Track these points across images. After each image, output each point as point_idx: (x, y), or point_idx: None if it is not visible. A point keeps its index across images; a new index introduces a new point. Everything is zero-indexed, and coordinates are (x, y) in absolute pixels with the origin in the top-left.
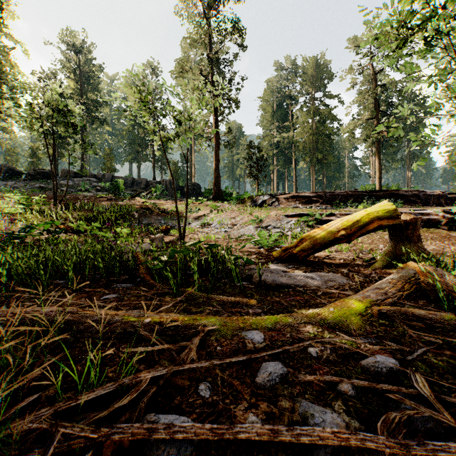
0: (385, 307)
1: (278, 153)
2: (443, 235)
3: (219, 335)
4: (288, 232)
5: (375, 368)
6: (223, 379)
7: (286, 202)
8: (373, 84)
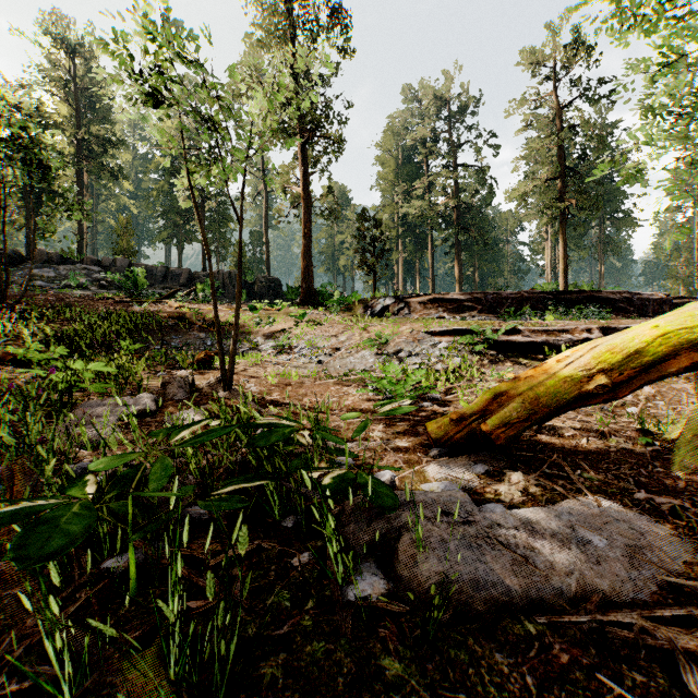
0: None
1: (405, 233)
2: None
3: None
4: (437, 365)
5: None
6: None
7: (422, 309)
8: (555, 125)
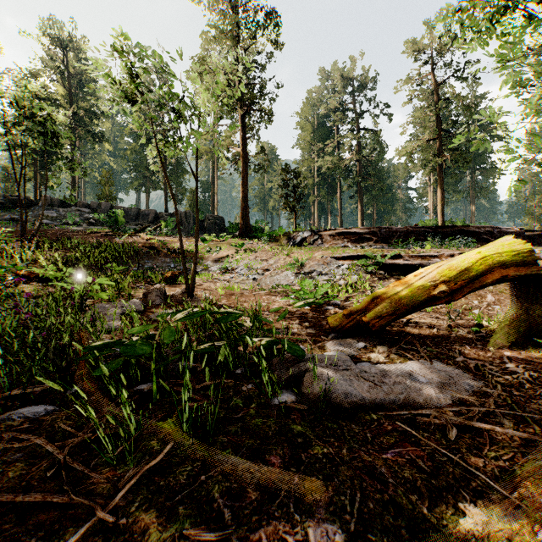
0: None
1: (319, 181)
2: None
3: None
4: (340, 281)
5: None
6: None
7: (332, 240)
8: (435, 98)
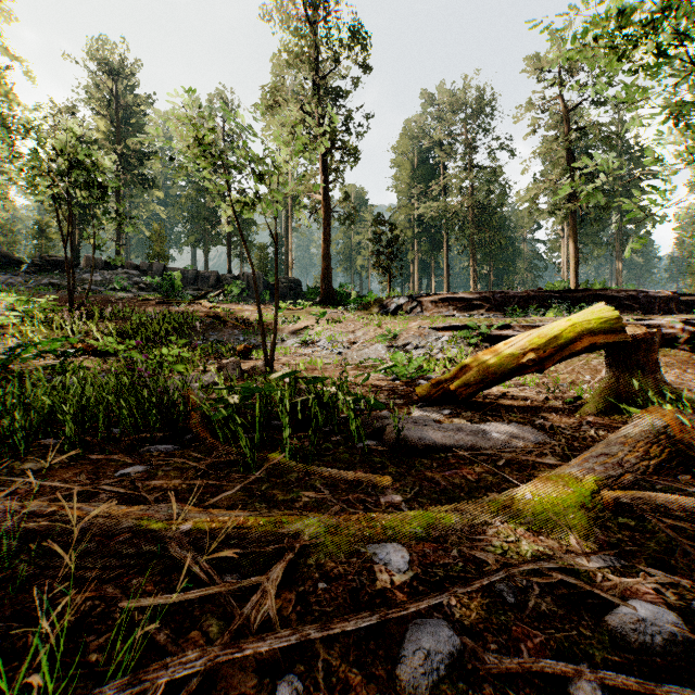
0: (624, 491)
1: (420, 233)
2: (683, 359)
3: (324, 555)
4: (438, 355)
5: (640, 634)
6: (329, 666)
7: (434, 308)
8: (566, 127)
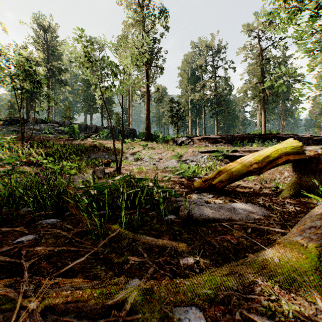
0: None
1: (192, 107)
2: None
3: (142, 321)
4: (202, 165)
5: None
6: None
7: (199, 142)
8: (260, 58)
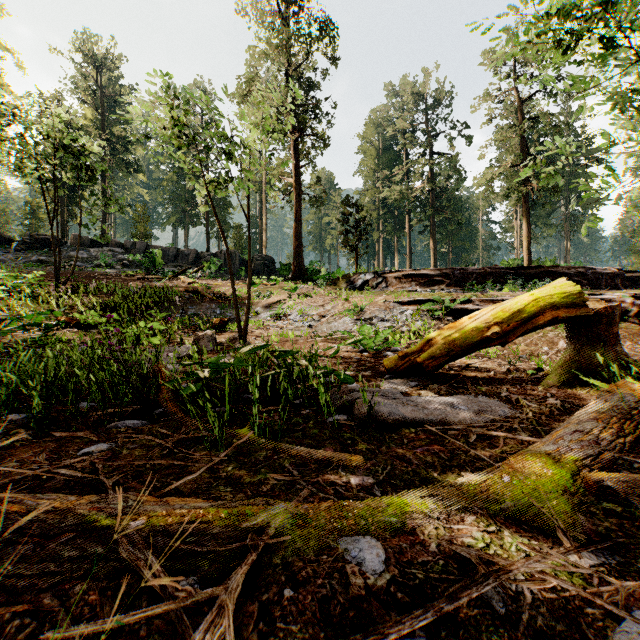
0: (605, 473)
1: (384, 214)
2: (634, 332)
3: (291, 552)
4: (403, 327)
5: None
6: None
7: (398, 283)
8: (520, 116)
